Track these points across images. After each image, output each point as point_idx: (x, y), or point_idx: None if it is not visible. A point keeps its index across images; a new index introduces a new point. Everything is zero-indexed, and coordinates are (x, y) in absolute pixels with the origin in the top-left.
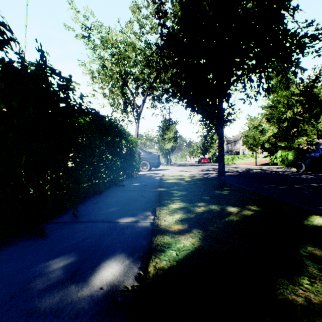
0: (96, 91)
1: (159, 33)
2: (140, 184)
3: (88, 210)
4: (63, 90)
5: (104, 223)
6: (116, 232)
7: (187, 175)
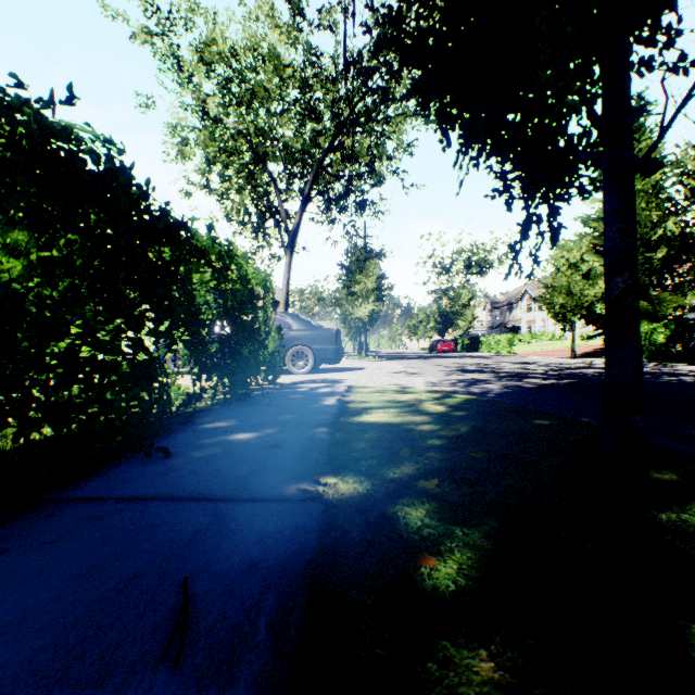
0: (195, 185)
1: None
2: (253, 437)
3: None
4: None
5: None
6: None
7: (423, 388)
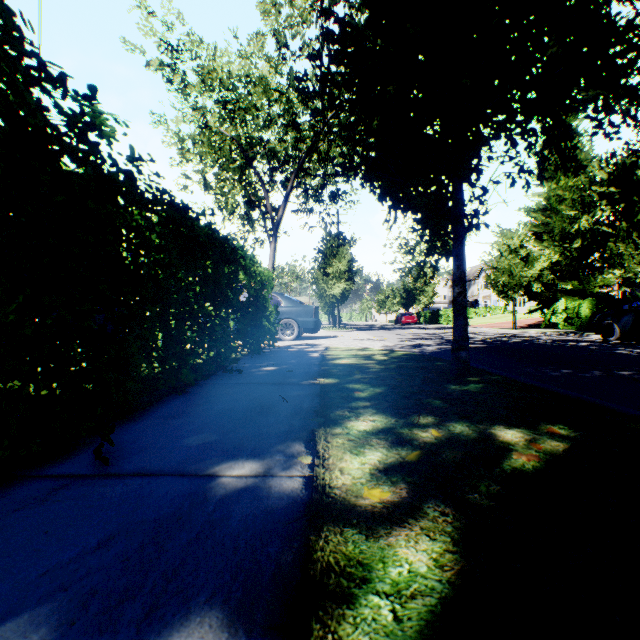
0: (191, 179)
1: (321, 27)
2: (277, 368)
3: (144, 436)
4: (75, 127)
5: (178, 480)
6: (205, 512)
7: (378, 348)
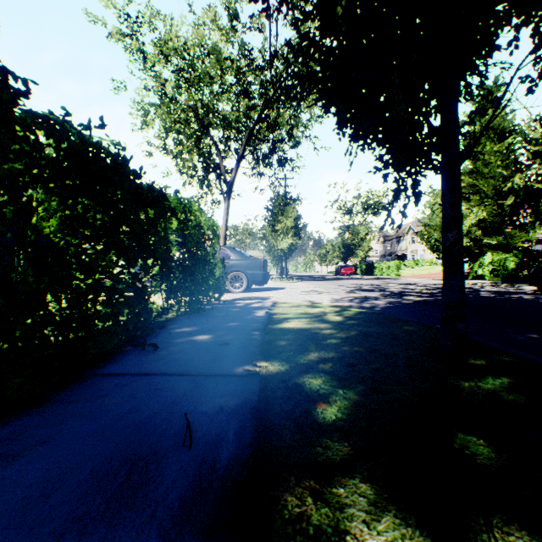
0: (154, 147)
1: None
2: (210, 337)
3: None
4: None
5: None
6: None
7: (328, 303)
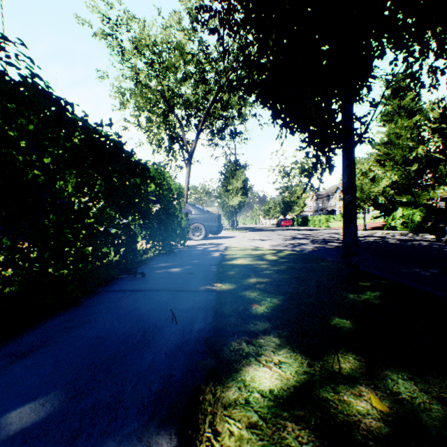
0: (129, 122)
1: None
2: (180, 270)
3: None
4: None
5: None
6: None
7: (267, 248)
